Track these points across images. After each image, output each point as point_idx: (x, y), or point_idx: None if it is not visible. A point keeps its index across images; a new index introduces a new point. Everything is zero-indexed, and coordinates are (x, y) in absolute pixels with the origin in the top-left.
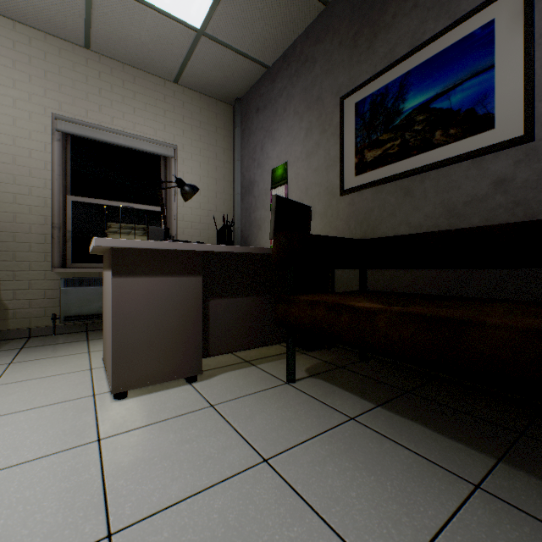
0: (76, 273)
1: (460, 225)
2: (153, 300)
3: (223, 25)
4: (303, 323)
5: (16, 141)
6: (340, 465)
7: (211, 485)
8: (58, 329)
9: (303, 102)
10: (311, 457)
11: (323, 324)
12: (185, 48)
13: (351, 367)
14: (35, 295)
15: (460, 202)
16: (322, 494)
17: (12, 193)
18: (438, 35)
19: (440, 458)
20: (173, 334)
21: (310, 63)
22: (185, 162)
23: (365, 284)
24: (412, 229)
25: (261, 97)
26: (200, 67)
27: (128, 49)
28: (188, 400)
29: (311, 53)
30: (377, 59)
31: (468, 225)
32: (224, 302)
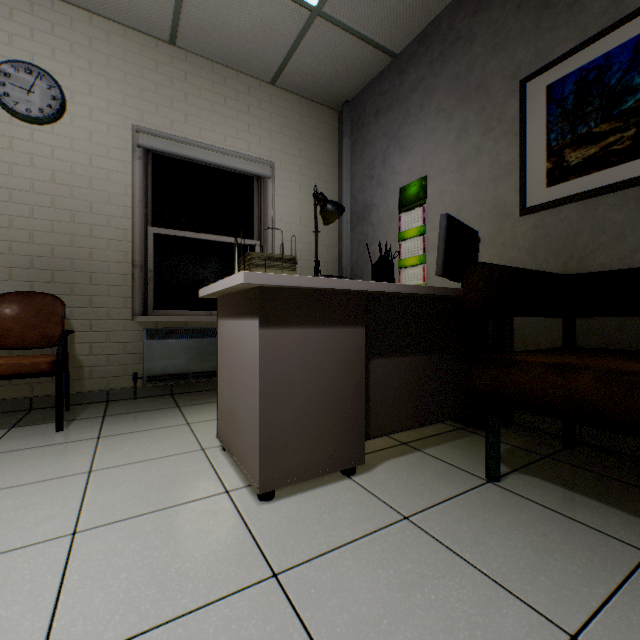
0: (159, 323)
1: None
2: (307, 360)
3: None
4: (540, 398)
5: (92, 160)
6: None
7: None
8: (140, 391)
9: (453, 94)
10: None
11: (590, 402)
12: (293, 36)
13: (561, 457)
14: (114, 349)
15: None
16: None
17: (88, 224)
18: None
19: None
20: (330, 409)
21: (464, 41)
22: (282, 183)
23: (574, 338)
24: None
25: (382, 96)
26: (306, 60)
27: (221, 42)
28: (365, 507)
29: (466, 28)
30: (588, 19)
31: None
32: (387, 363)
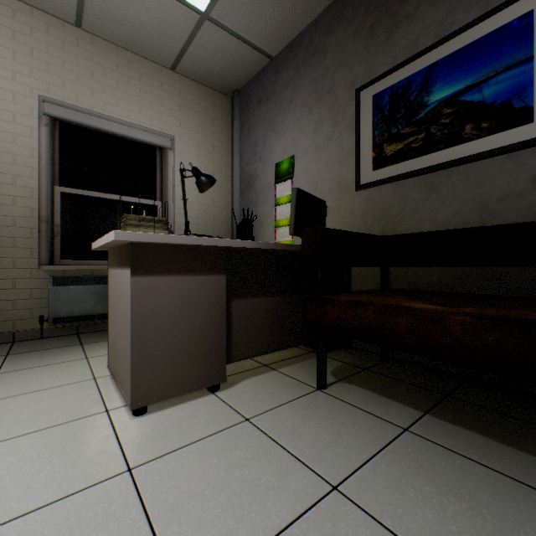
0: (66, 271)
1: (493, 222)
2: (175, 301)
3: (229, 9)
4: (345, 326)
5: None
6: (421, 489)
7: (285, 526)
8: (46, 332)
9: (312, 94)
10: (384, 481)
11: (372, 327)
12: (187, 32)
13: (376, 369)
14: (20, 295)
15: (493, 198)
16: (418, 530)
17: None
18: (469, 25)
19: (522, 475)
20: (196, 340)
21: (320, 54)
22: (182, 154)
23: (387, 282)
24: (438, 225)
25: (263, 89)
26: (200, 54)
27: (124, 30)
28: (218, 414)
29: (321, 44)
30: (397, 50)
31: (503, 222)
32: (247, 303)
